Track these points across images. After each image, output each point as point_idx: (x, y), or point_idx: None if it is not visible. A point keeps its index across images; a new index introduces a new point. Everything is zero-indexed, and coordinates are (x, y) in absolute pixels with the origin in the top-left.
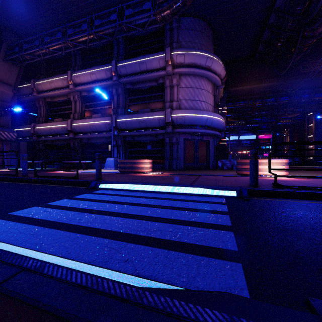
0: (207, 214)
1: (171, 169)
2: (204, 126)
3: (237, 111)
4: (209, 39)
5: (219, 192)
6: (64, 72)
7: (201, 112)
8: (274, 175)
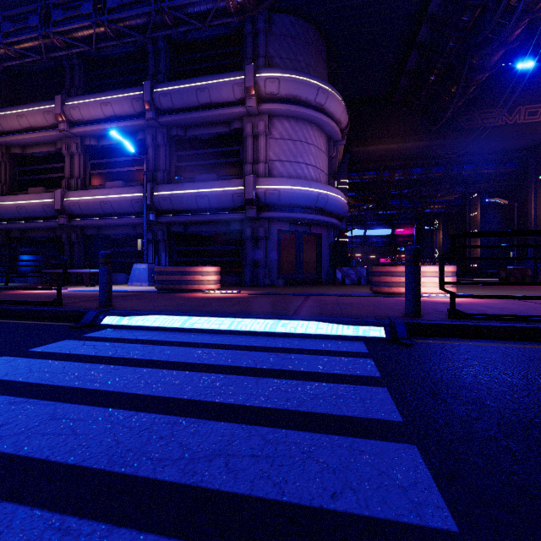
0: (337, 387)
1: (256, 284)
2: (312, 208)
3: (365, 187)
4: (320, 59)
5: (351, 331)
6: (48, 99)
7: (308, 184)
8: (451, 295)
